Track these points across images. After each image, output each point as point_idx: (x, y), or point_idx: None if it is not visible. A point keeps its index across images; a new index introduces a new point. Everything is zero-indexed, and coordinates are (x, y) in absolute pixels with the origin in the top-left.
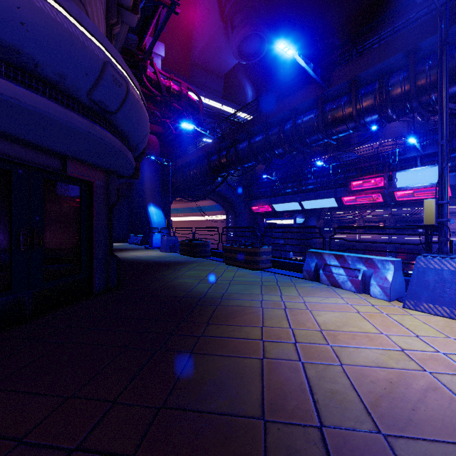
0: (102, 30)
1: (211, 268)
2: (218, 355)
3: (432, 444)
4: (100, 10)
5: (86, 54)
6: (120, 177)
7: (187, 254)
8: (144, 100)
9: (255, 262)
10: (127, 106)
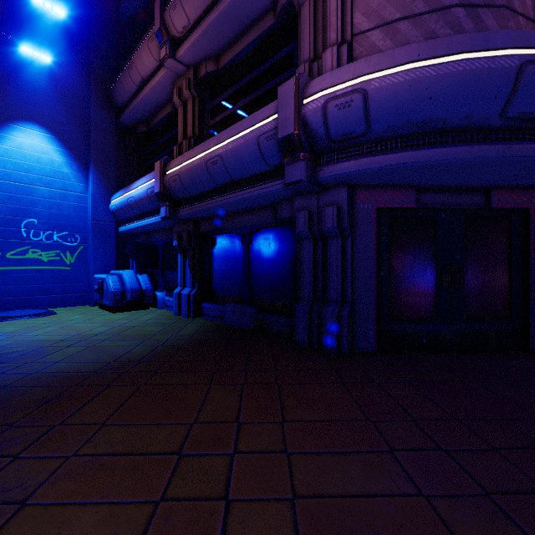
0: None
1: None
2: None
3: None
4: None
5: (493, 77)
6: None
7: None
8: None
9: None
10: None
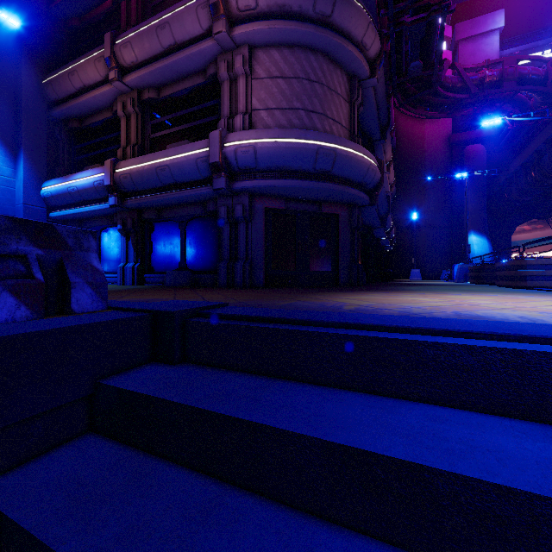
0: (342, 114)
1: (467, 286)
2: (343, 293)
3: (357, 300)
4: (340, 102)
5: (308, 152)
6: (362, 207)
7: (472, 281)
8: (357, 151)
9: (519, 278)
10: (338, 163)
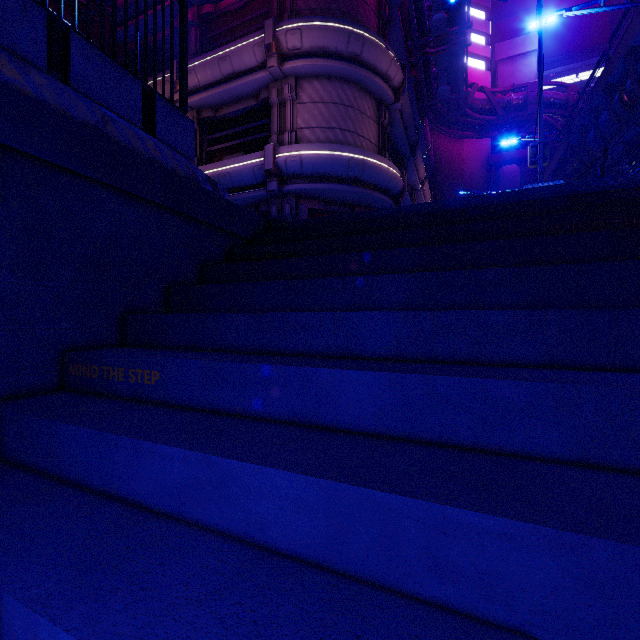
0: (372, 132)
1: None
2: None
3: None
4: (370, 123)
5: (342, 162)
6: None
7: None
8: (382, 162)
9: None
10: (366, 171)
